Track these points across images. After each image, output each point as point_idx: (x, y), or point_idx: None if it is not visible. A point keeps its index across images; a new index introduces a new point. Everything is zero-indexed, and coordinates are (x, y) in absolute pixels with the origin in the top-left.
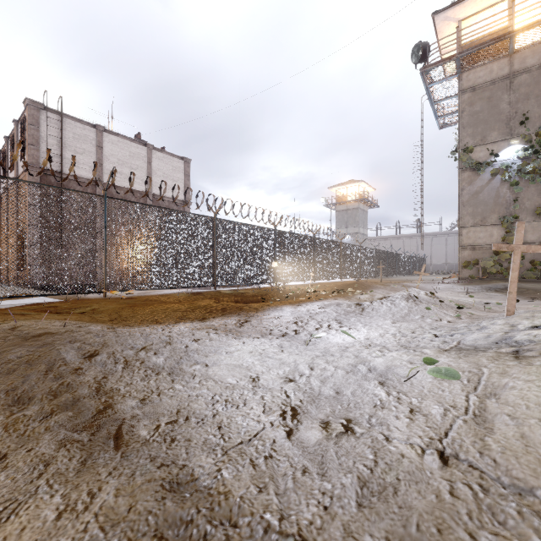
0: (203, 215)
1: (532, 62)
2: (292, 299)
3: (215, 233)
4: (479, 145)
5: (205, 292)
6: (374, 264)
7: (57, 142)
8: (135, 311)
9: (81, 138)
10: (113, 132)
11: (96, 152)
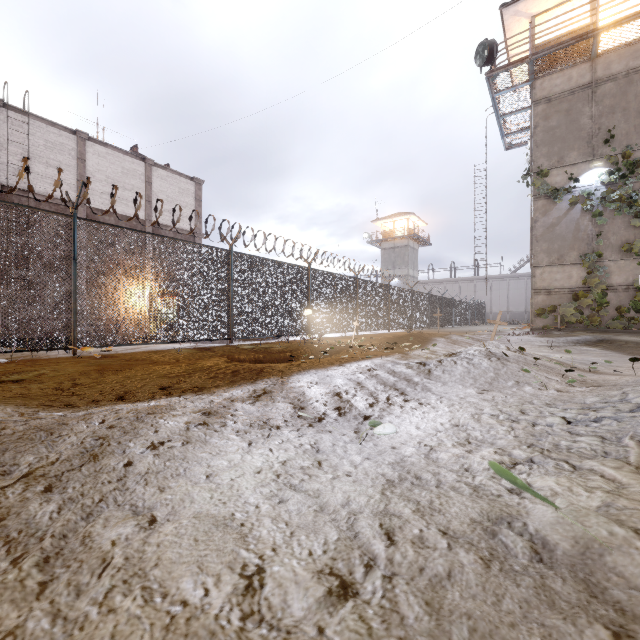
0: (214, 247)
1: (618, 68)
2: (331, 356)
3: (230, 271)
4: (556, 168)
5: (217, 347)
6: (427, 312)
7: (21, 151)
8: (101, 377)
9: (56, 147)
10: (100, 141)
11: (77, 166)
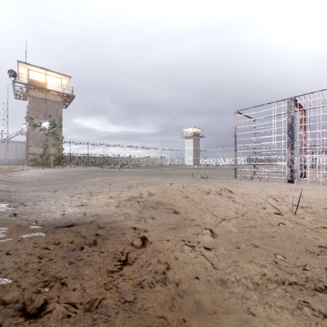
0: None
1: (52, 99)
2: None
3: None
4: (36, 118)
5: None
6: None
7: None
8: None
9: None
10: None
11: None
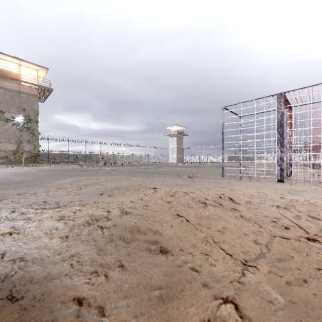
0: None
1: (26, 91)
2: None
3: None
4: (8, 112)
5: None
6: None
7: None
8: None
9: None
10: None
11: None
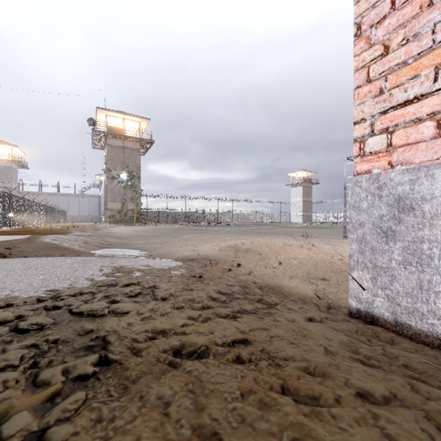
0: None
1: (130, 146)
2: None
3: None
4: (114, 170)
5: None
6: (45, 215)
7: None
8: None
9: None
10: None
11: None
